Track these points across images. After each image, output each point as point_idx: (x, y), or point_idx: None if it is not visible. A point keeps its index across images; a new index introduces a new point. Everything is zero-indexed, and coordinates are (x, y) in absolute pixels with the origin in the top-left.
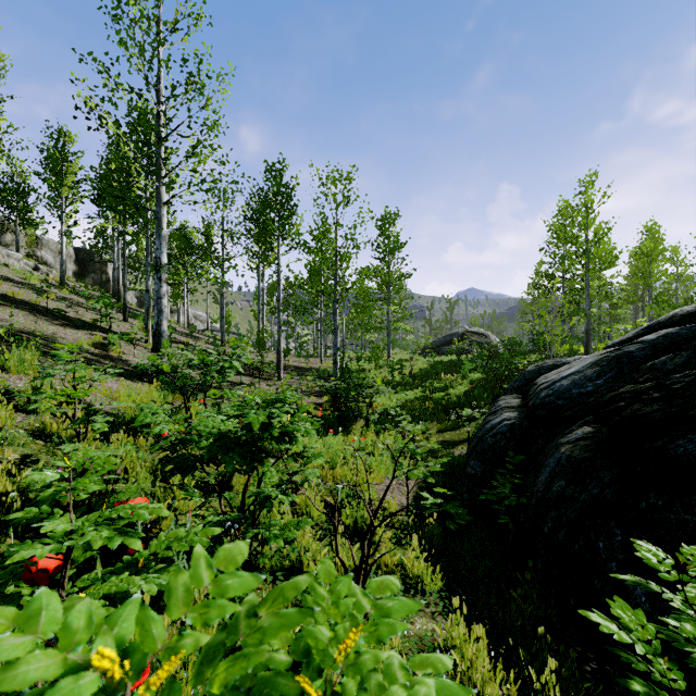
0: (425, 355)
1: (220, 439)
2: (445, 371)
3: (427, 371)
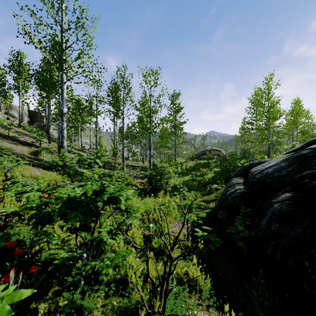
0: (192, 160)
1: (67, 202)
2: (202, 167)
3: (194, 167)
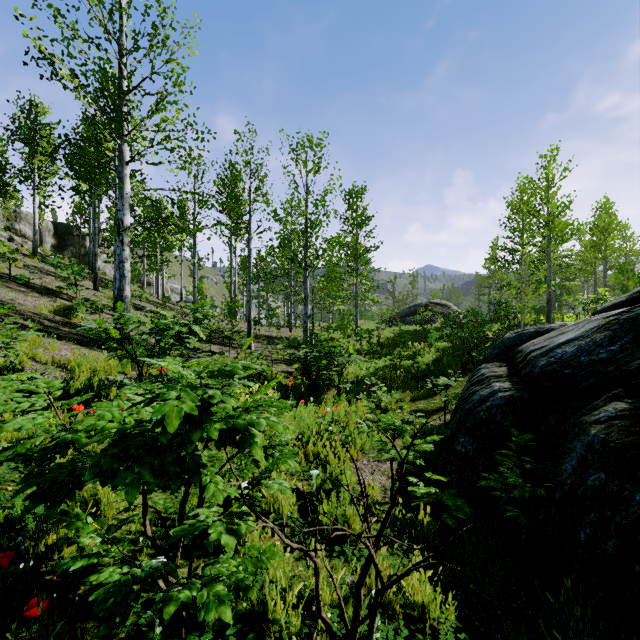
0: (390, 325)
1: (118, 442)
2: (411, 340)
3: (394, 340)
